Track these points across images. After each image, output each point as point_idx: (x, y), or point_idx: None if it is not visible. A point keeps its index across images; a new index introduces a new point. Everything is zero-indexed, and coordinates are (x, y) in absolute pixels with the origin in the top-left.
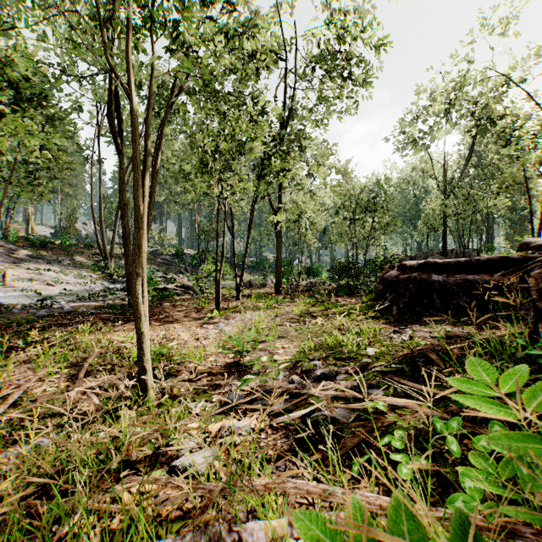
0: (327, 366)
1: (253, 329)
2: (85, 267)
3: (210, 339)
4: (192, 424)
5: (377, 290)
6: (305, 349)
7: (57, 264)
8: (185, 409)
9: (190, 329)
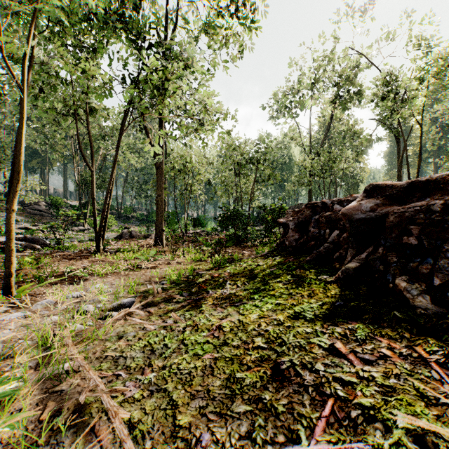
0: None
1: None
2: None
3: None
4: None
5: (291, 240)
6: None
7: None
8: None
9: None
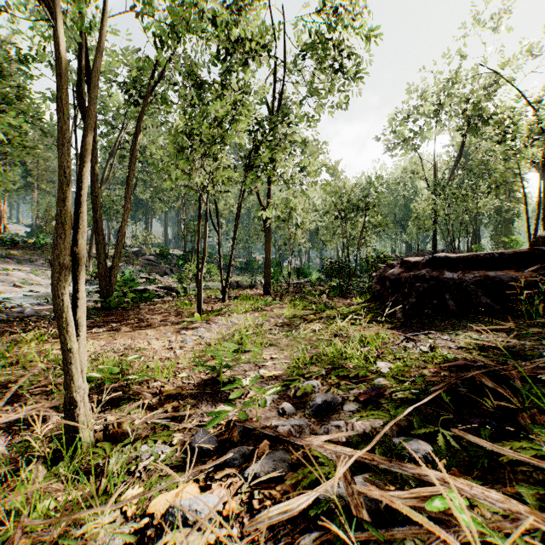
0: (330, 390)
1: (237, 335)
2: None
3: (186, 348)
4: (133, 490)
5: (374, 291)
6: (298, 363)
7: (29, 264)
8: (131, 457)
9: (164, 335)
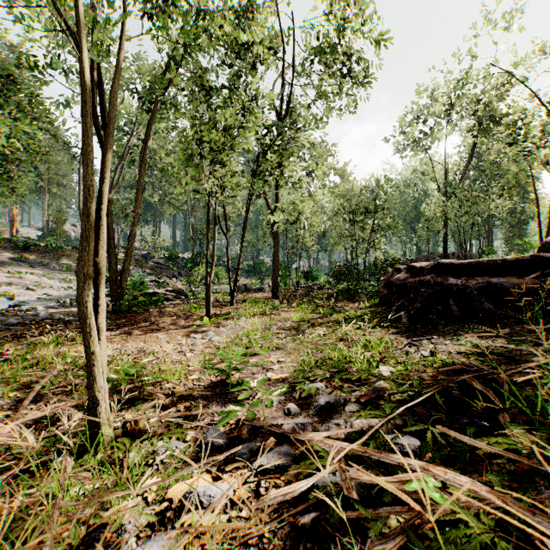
0: (332, 392)
1: (245, 339)
2: (72, 270)
3: (196, 351)
4: (152, 480)
5: (381, 295)
6: (304, 366)
7: (41, 267)
8: (148, 452)
9: (175, 338)
